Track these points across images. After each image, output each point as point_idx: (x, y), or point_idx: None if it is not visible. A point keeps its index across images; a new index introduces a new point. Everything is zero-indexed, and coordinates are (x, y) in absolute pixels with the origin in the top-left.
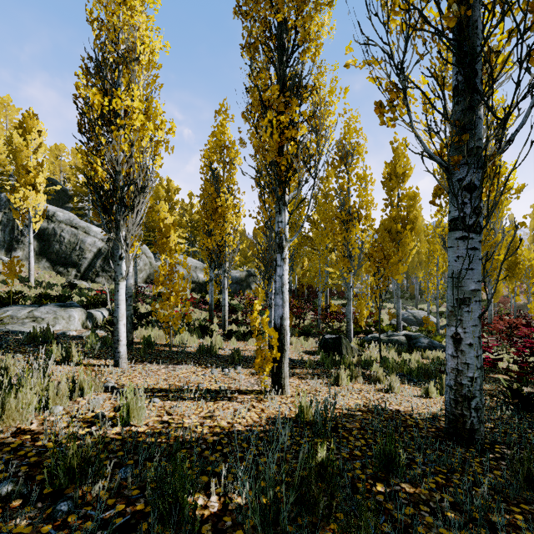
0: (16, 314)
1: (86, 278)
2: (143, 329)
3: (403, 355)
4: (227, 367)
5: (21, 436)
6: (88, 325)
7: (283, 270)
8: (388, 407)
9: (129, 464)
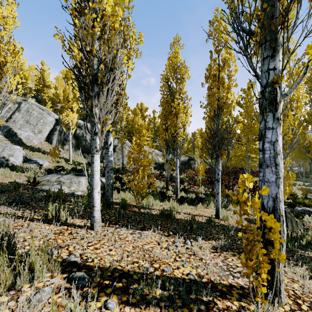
0: (50, 179)
1: None
2: (122, 193)
3: None
4: (187, 237)
5: None
6: None
7: (276, 134)
8: None
9: None
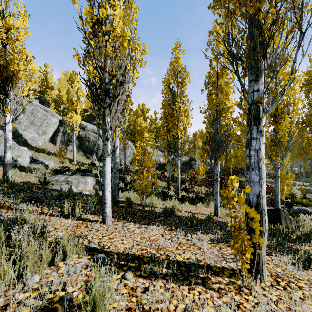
0: (59, 179)
1: (100, 160)
2: (126, 192)
3: None
4: (188, 231)
5: None
6: (97, 187)
7: (259, 144)
8: None
9: None
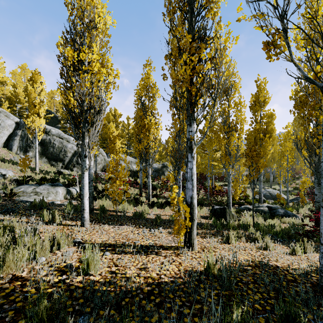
0: (26, 190)
1: (67, 168)
2: (99, 200)
3: (268, 220)
4: (152, 228)
5: (14, 282)
6: (68, 197)
7: (192, 165)
8: (269, 263)
9: (87, 311)
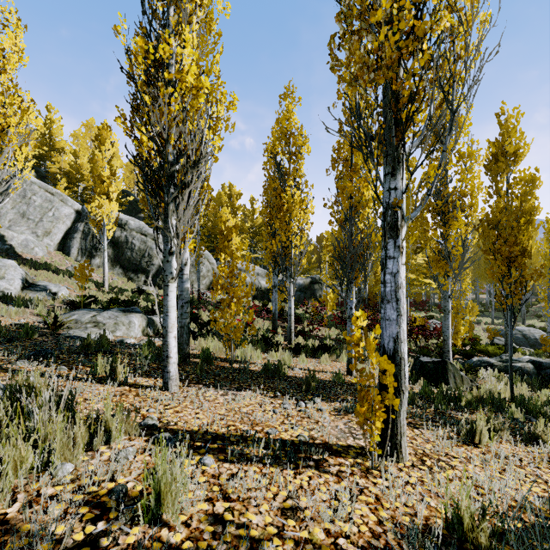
0: (80, 319)
1: (154, 284)
2: (202, 339)
3: (543, 392)
4: (302, 398)
5: None
6: (149, 332)
7: (397, 265)
8: None
9: None
